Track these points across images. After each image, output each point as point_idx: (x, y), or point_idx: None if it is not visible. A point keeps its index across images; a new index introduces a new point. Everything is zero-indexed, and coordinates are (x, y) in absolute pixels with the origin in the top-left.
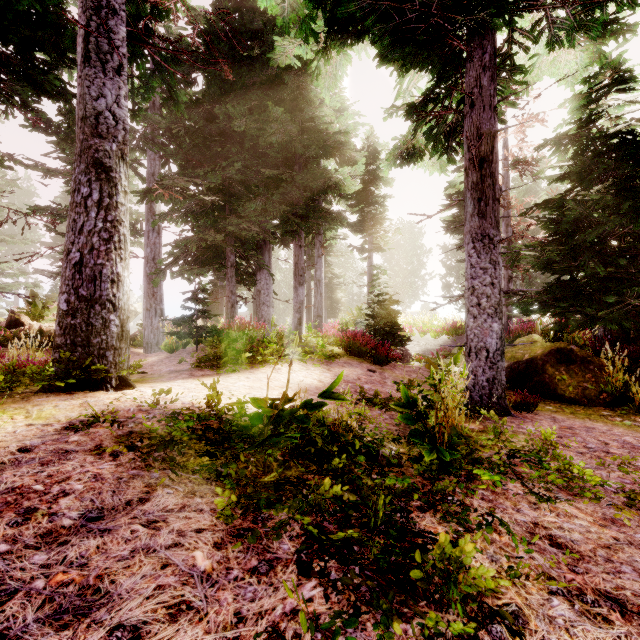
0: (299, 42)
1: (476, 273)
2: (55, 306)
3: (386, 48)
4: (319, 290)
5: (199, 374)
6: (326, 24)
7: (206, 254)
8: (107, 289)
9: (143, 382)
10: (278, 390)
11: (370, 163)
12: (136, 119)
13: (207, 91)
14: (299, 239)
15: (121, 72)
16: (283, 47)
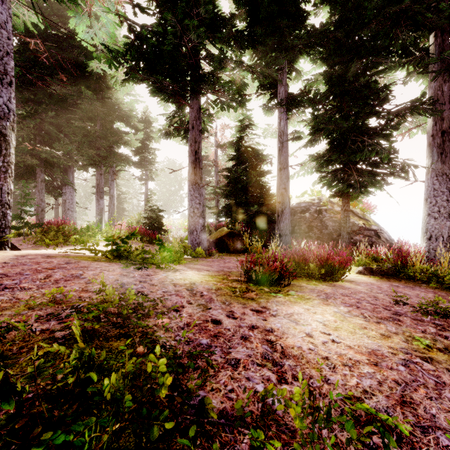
0: (105, 64)
1: (193, 198)
2: None
3: (154, 92)
4: (112, 202)
5: (42, 248)
6: (124, 72)
7: (17, 171)
8: (5, 197)
9: None
10: None
11: (146, 127)
12: None
13: (23, 54)
14: (100, 170)
15: (11, 85)
16: (95, 64)
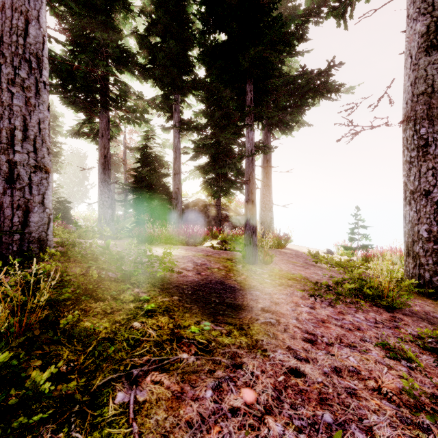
0: None
1: (103, 193)
2: None
3: (67, 104)
4: None
5: None
6: None
7: None
8: None
9: None
10: None
11: (51, 121)
12: None
13: None
14: None
15: None
16: None
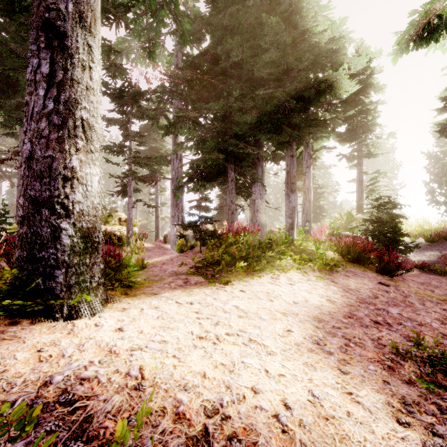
0: None
1: None
2: (115, 215)
3: None
4: (307, 197)
5: (193, 282)
6: None
7: (212, 172)
8: (58, 188)
9: (131, 294)
10: (281, 322)
11: (360, 73)
12: (151, 56)
13: (212, 39)
14: (291, 149)
15: None
16: None
